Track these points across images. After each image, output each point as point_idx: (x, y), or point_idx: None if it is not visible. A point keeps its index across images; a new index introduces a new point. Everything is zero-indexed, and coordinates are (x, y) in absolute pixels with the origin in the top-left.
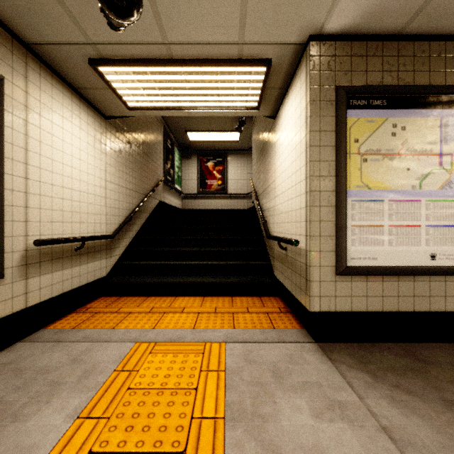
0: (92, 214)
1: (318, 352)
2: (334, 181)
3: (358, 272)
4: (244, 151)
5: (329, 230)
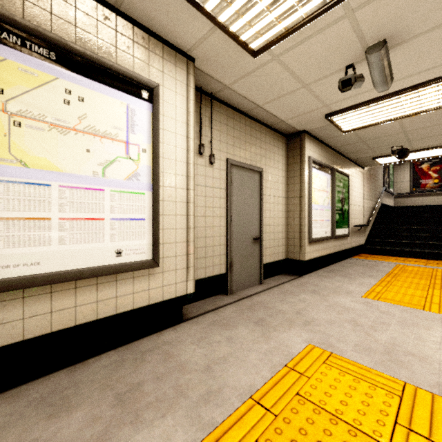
0: (360, 215)
1: None
2: None
3: None
4: None
5: None
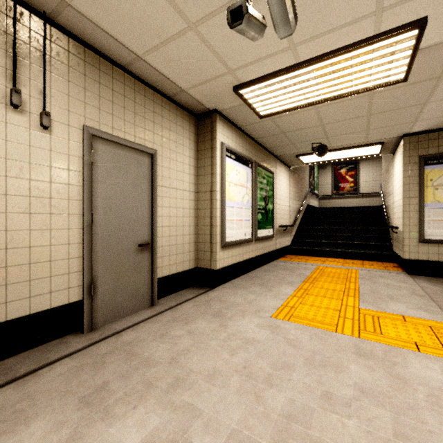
0: (286, 215)
1: (406, 276)
2: (417, 200)
3: (431, 241)
4: (376, 156)
5: (414, 222)
